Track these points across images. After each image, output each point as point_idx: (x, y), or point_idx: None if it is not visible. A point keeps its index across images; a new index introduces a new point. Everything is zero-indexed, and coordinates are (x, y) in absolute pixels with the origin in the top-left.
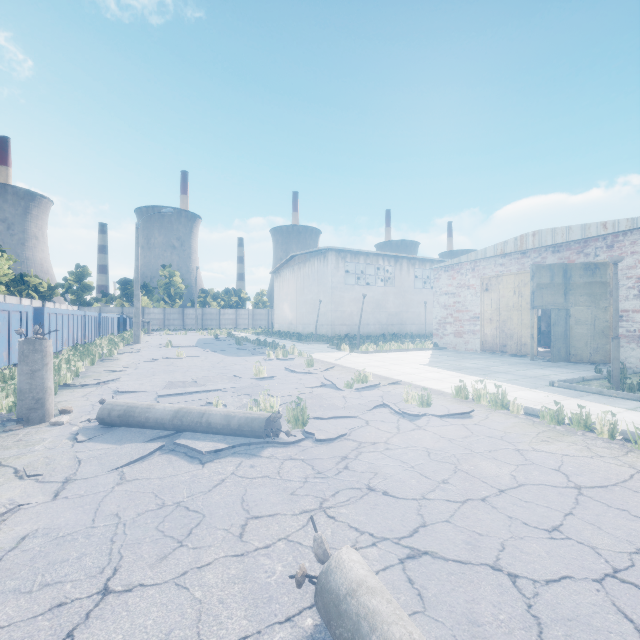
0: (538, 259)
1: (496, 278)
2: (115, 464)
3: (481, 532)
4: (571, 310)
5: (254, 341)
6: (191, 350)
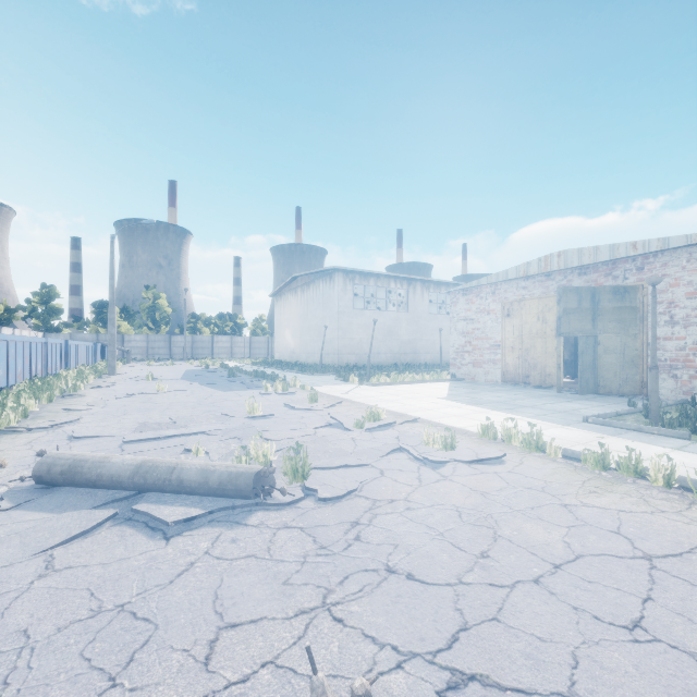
0: (563, 282)
1: (518, 302)
2: (43, 544)
3: (542, 636)
4: (599, 337)
5: (250, 372)
6: (176, 383)
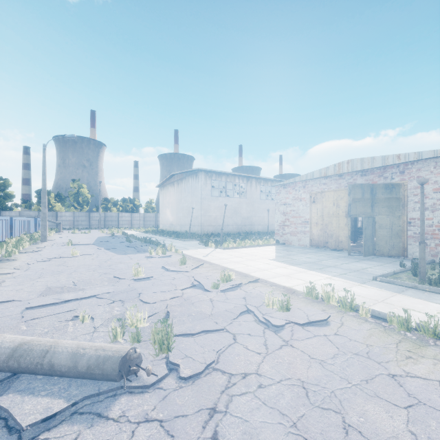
0: (351, 180)
1: (320, 193)
2: None
3: None
4: (376, 218)
5: (141, 239)
6: (87, 248)
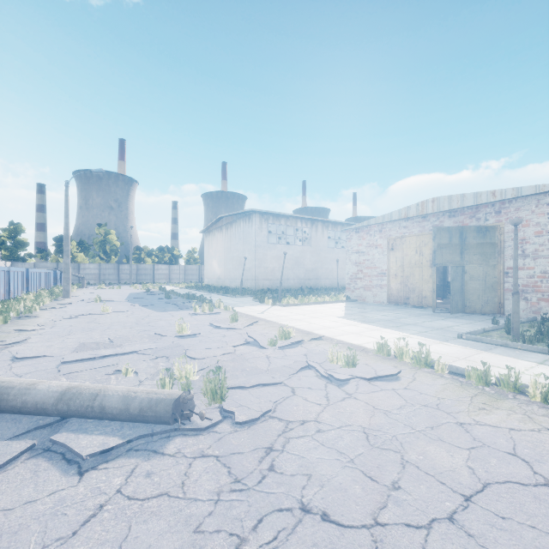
0: (436, 222)
1: (400, 239)
2: None
3: None
4: (466, 267)
5: (183, 295)
6: (119, 305)
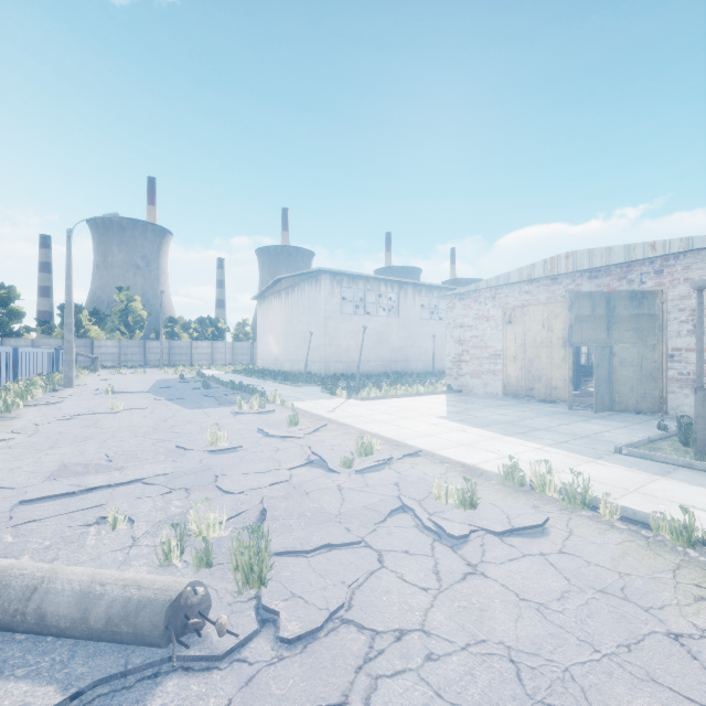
0: (572, 286)
1: (521, 308)
2: None
3: None
4: (615, 348)
5: (227, 384)
6: (138, 398)
